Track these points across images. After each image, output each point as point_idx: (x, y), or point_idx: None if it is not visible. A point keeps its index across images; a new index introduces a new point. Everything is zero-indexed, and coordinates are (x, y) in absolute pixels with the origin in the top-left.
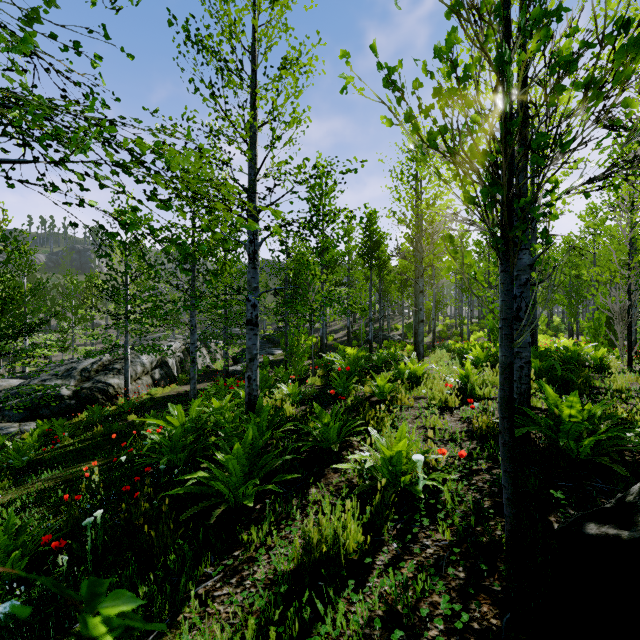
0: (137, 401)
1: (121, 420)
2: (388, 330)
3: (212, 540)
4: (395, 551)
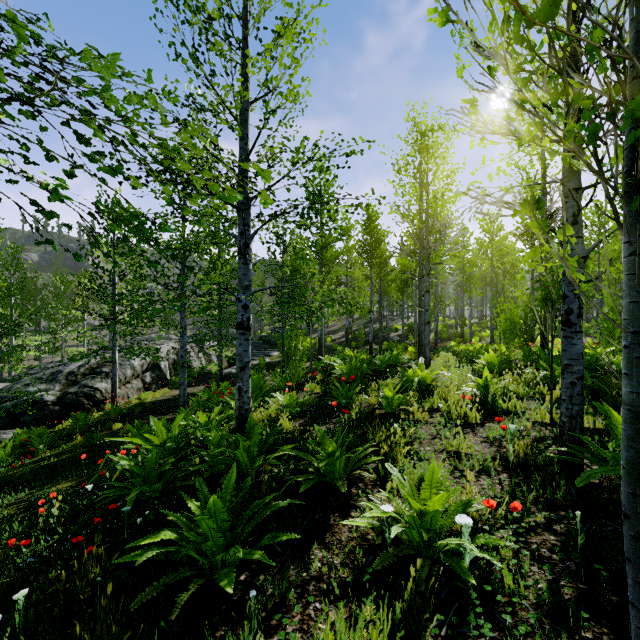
0: (125, 407)
1: (106, 429)
2: (387, 331)
3: None
4: None
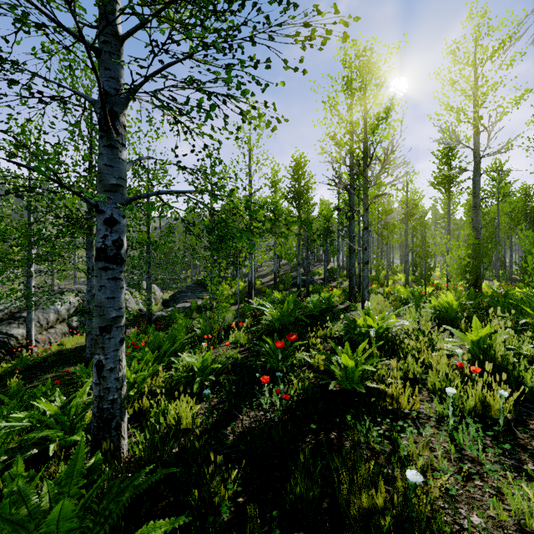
0: (42, 354)
1: (1, 385)
2: (311, 275)
3: None
4: None
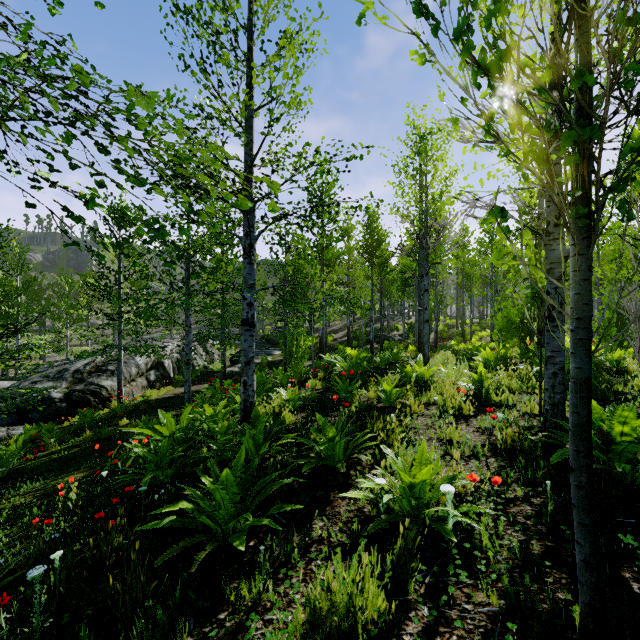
0: (131, 404)
1: (113, 424)
2: (388, 330)
3: (192, 597)
4: (426, 618)
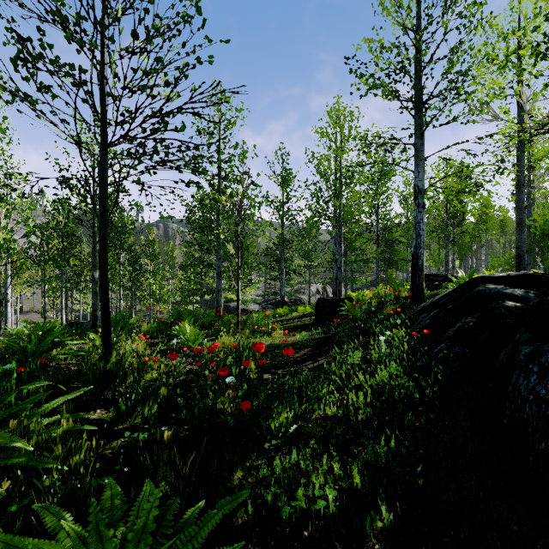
0: None
1: None
2: None
3: None
4: None
